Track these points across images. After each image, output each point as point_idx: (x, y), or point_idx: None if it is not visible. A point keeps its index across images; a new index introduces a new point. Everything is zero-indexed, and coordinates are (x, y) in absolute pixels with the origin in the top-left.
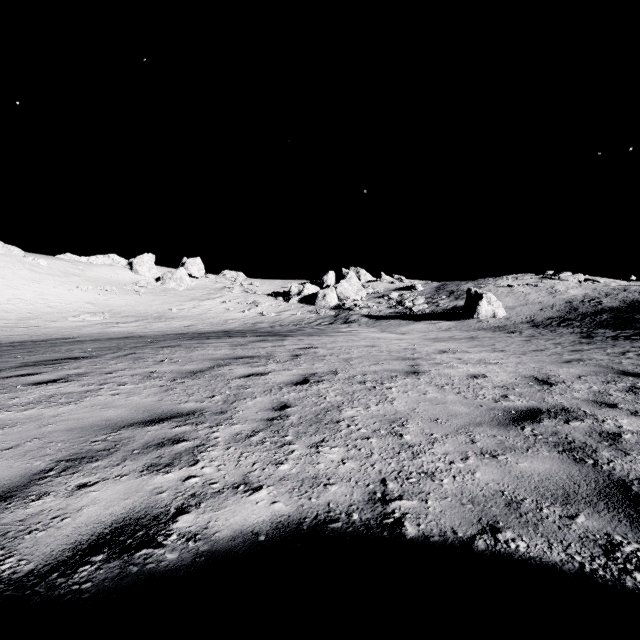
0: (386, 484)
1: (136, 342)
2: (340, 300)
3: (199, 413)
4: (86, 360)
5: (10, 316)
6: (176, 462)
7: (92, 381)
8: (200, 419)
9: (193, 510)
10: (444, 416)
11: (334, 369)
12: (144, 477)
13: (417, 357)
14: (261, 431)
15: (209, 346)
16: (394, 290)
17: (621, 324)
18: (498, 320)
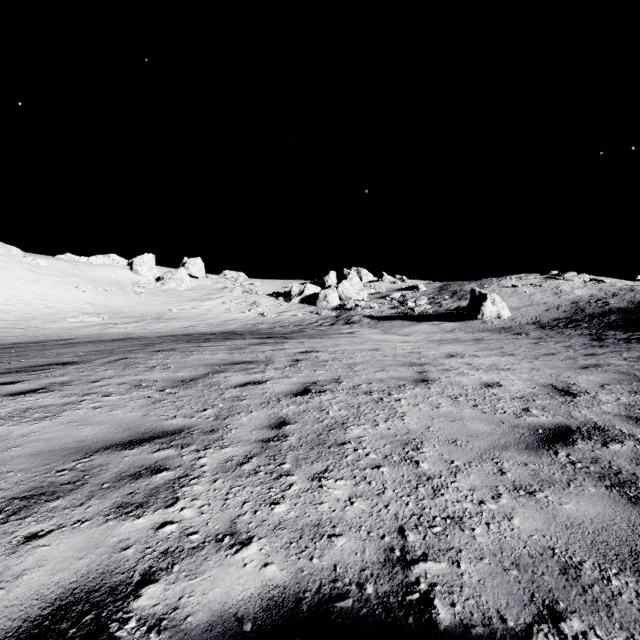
0: (405, 535)
1: (131, 345)
2: (341, 300)
3: (186, 432)
4: (74, 366)
5: (8, 317)
6: (151, 501)
7: (75, 391)
8: (187, 440)
9: (163, 577)
10: (463, 436)
11: (337, 376)
12: (109, 523)
13: (424, 362)
14: (255, 456)
15: (206, 350)
16: (396, 290)
17: (631, 326)
18: (503, 321)
